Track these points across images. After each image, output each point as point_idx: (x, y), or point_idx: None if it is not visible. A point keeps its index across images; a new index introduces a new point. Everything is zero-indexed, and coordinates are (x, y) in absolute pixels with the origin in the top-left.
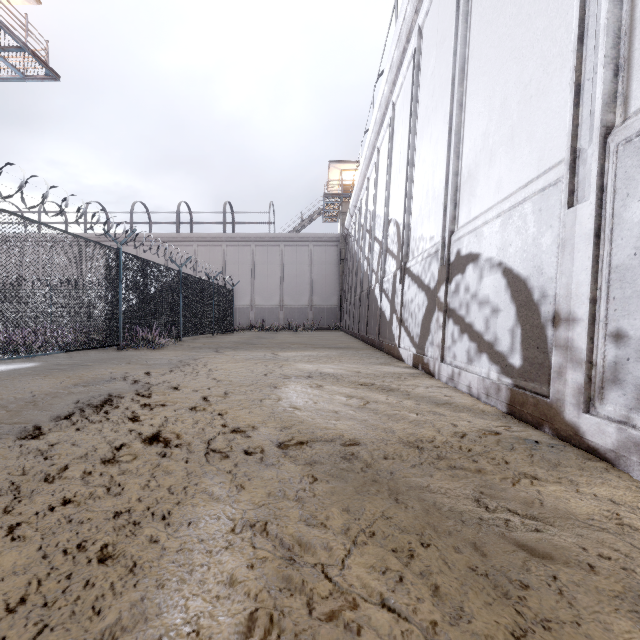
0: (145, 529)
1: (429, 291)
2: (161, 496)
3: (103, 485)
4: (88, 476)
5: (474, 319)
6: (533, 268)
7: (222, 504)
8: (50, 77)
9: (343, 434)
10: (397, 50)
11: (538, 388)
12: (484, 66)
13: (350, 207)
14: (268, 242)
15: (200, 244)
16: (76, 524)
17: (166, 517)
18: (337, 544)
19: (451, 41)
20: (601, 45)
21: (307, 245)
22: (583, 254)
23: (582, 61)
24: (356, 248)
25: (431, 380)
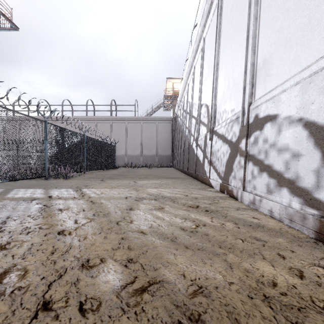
0: None
1: (231, 144)
2: None
3: None
4: None
5: (273, 162)
6: None
7: None
8: (13, 28)
9: (184, 273)
10: (207, 4)
11: None
12: None
13: (178, 101)
14: (134, 121)
15: (98, 122)
16: None
17: None
18: None
19: None
20: None
21: (155, 122)
22: None
23: None
24: (181, 123)
25: (236, 202)
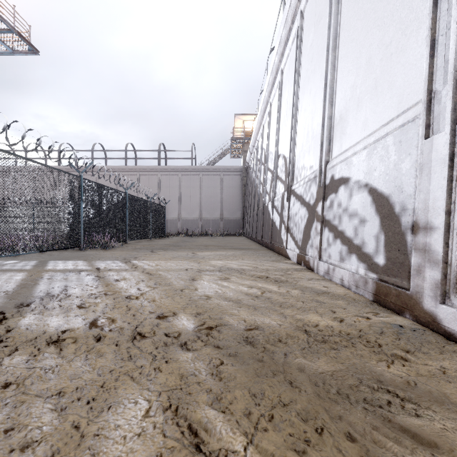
0: (69, 414)
1: (309, 207)
2: (89, 379)
3: (43, 367)
4: (32, 358)
5: (345, 228)
6: (394, 187)
7: (141, 387)
8: (32, 52)
9: (245, 319)
10: (285, 29)
11: (399, 282)
12: (352, 35)
13: (250, 147)
14: (191, 172)
15: (142, 174)
16: (10, 408)
17: (90, 401)
18: (240, 431)
19: (326, 19)
20: (454, 5)
21: (219, 174)
22: (439, 175)
23: (436, 21)
24: (254, 176)
25: (311, 274)
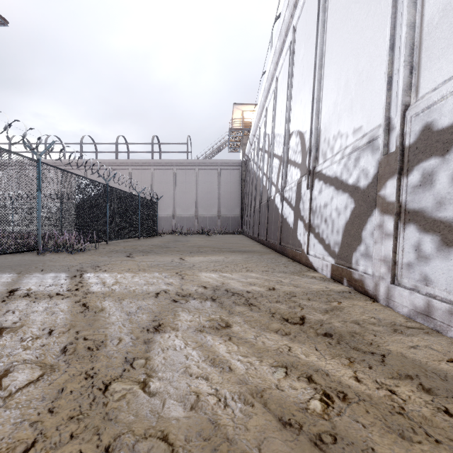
0: None
1: (357, 191)
2: None
3: None
4: None
5: None
6: None
7: None
8: None
9: None
10: None
11: None
12: None
13: (250, 137)
14: (186, 166)
15: (134, 168)
16: None
17: None
18: None
19: None
20: None
21: (216, 169)
22: None
23: None
24: (255, 168)
25: (378, 308)
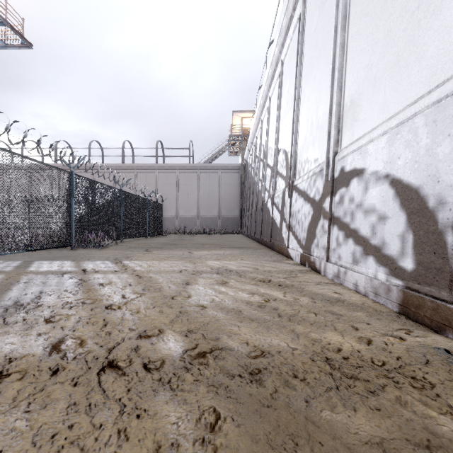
0: None
1: (314, 203)
2: None
3: None
4: None
5: (359, 225)
6: (427, 177)
7: None
8: (25, 45)
9: (247, 341)
10: (285, 18)
11: (436, 292)
12: (366, 8)
13: (248, 144)
14: (188, 170)
15: (139, 171)
16: None
17: None
18: None
19: None
20: None
21: (217, 172)
22: None
23: None
24: (253, 173)
25: (318, 276)
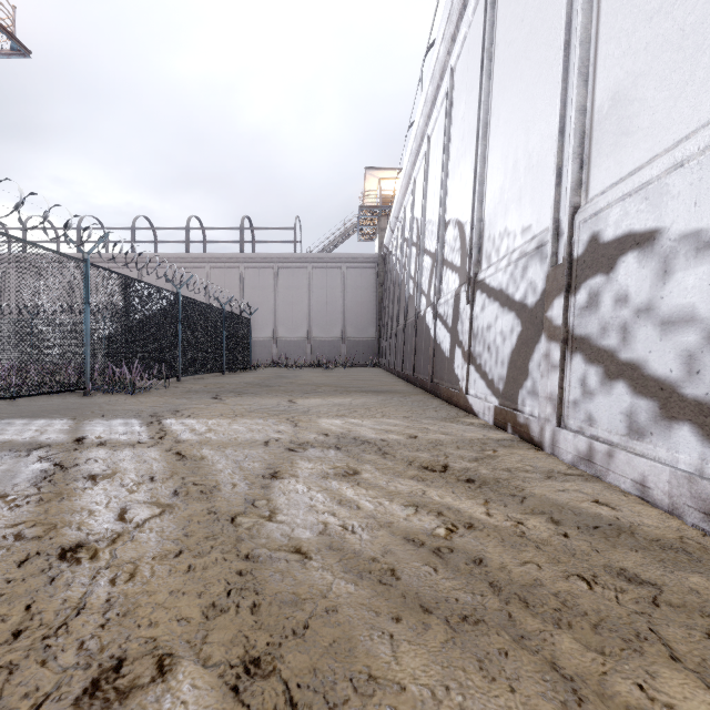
0: None
1: (524, 310)
2: None
3: None
4: None
5: (646, 354)
6: None
7: None
8: (18, 52)
9: None
10: None
11: None
12: None
13: (391, 219)
14: (293, 263)
15: (213, 266)
16: None
17: None
18: None
19: None
20: None
21: (339, 267)
22: None
23: None
24: (398, 268)
25: (541, 456)
